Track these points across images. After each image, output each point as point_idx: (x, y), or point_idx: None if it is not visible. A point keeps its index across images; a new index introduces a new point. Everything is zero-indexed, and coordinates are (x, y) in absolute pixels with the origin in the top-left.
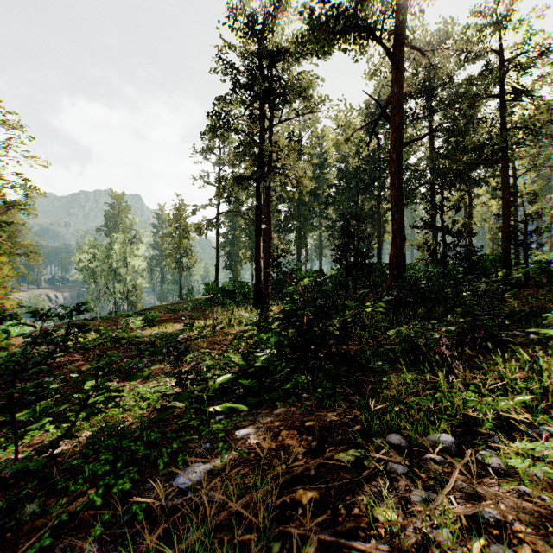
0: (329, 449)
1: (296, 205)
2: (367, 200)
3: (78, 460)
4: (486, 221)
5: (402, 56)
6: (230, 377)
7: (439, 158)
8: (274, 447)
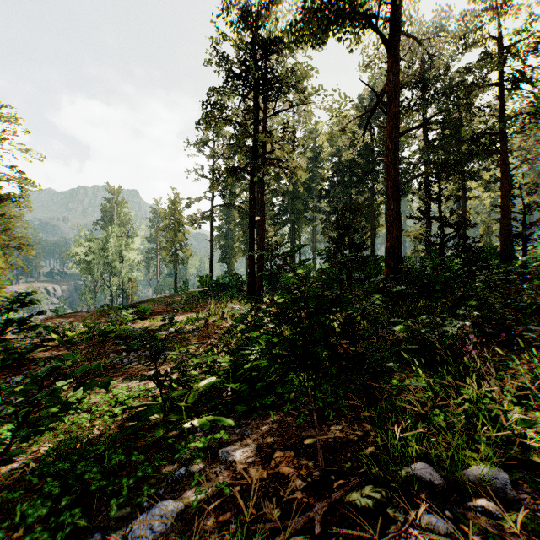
0: (337, 484)
1: (290, 198)
2: (361, 193)
3: (14, 494)
4: (478, 214)
5: (398, 43)
6: (214, 381)
7: (433, 151)
8: (265, 477)
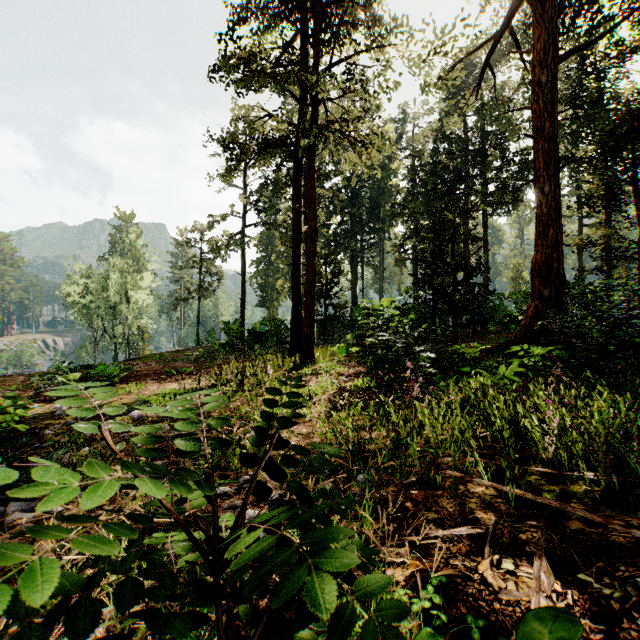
0: None
1: (351, 219)
2: (449, 208)
3: None
4: None
5: None
6: None
7: (560, 140)
8: None
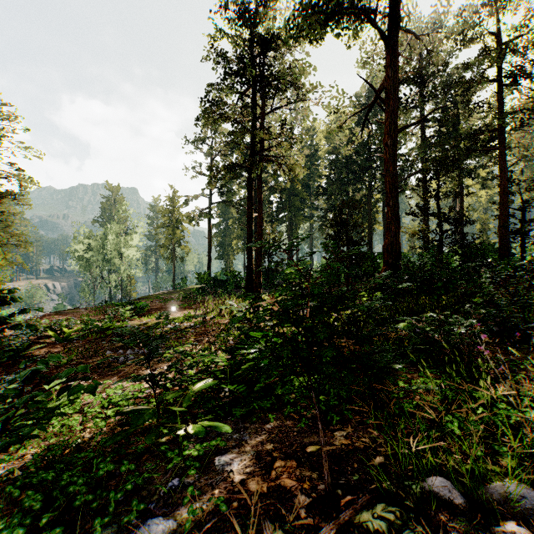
0: (345, 500)
1: (288, 196)
2: (358, 190)
3: None
4: (475, 211)
5: (397, 39)
6: (210, 383)
7: (430, 148)
8: (265, 490)
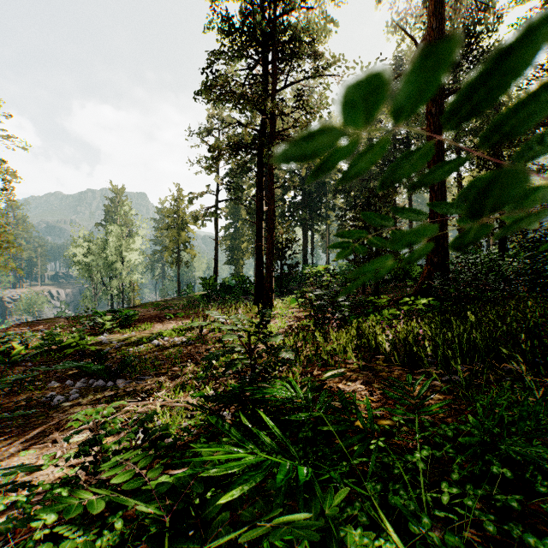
0: None
1: (302, 194)
2: None
3: None
4: None
5: None
6: None
7: (466, 135)
8: None
